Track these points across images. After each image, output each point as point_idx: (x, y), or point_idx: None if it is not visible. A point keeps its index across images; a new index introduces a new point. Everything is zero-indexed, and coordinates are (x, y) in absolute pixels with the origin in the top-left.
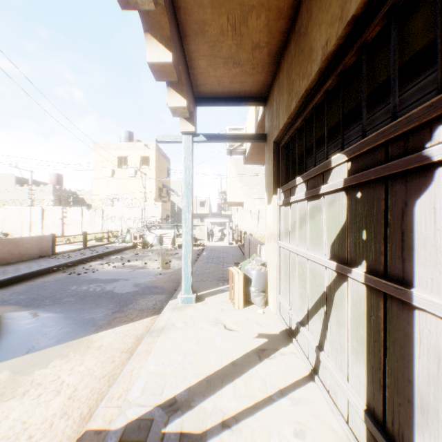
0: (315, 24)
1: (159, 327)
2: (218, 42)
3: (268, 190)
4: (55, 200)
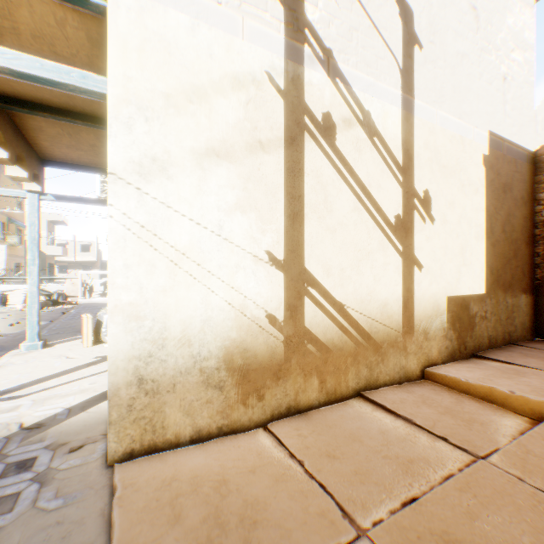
0: None
1: None
2: (58, 137)
3: None
4: None
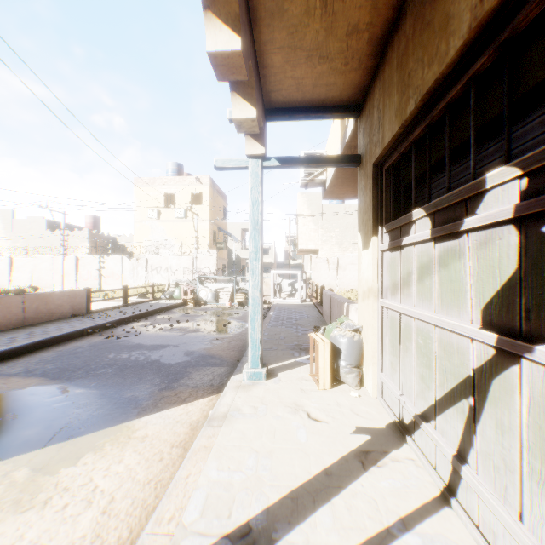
0: None
1: (221, 412)
2: (301, 26)
3: (364, 230)
4: (91, 248)
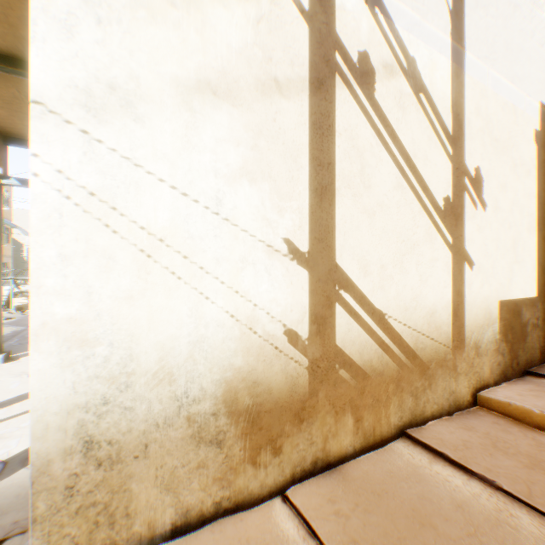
0: None
1: None
2: (16, 102)
3: None
4: None
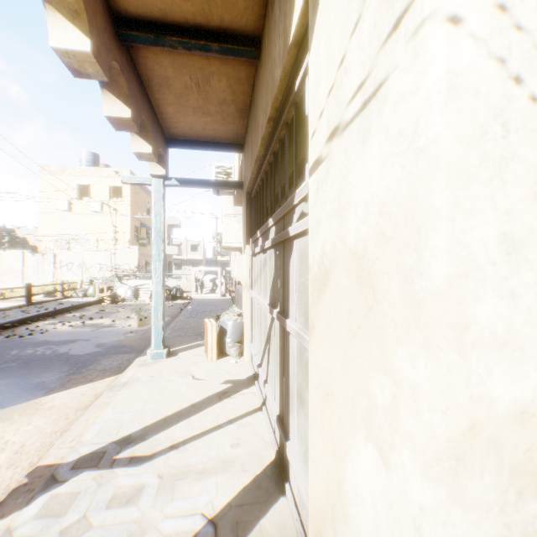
0: (259, 104)
1: (122, 382)
2: (184, 94)
3: (244, 239)
4: None
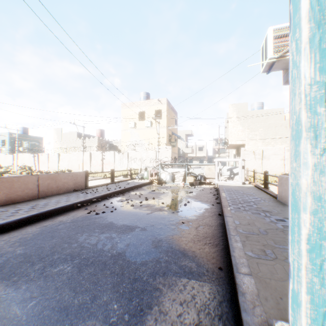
0: None
1: None
2: None
3: None
4: (99, 147)
